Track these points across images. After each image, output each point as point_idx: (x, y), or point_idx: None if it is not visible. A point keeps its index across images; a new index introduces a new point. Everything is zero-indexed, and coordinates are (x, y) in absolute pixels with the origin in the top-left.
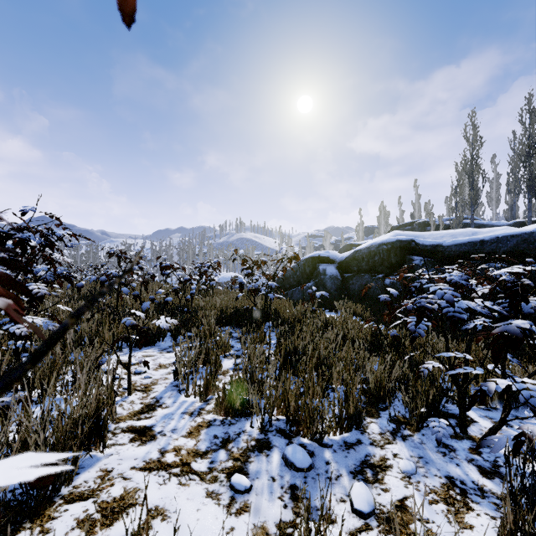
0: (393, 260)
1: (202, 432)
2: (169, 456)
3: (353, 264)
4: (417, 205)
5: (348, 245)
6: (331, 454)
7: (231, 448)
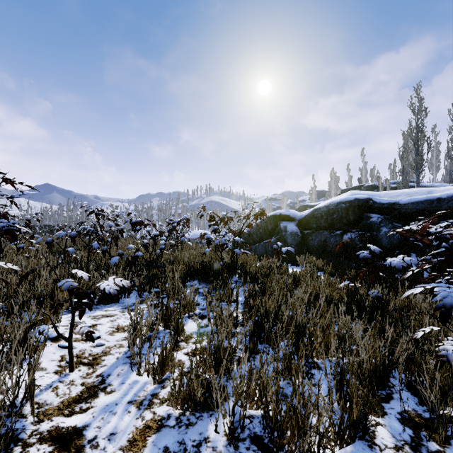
0: (351, 218)
1: (148, 441)
2: None
3: (313, 221)
4: (364, 171)
5: (303, 206)
6: None
7: None
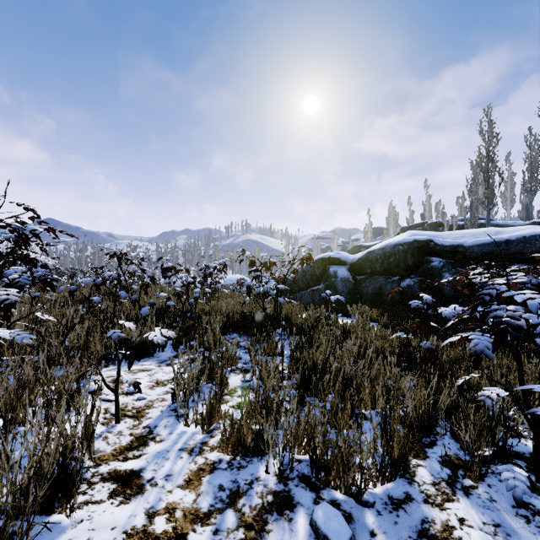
0: (409, 262)
1: (203, 480)
2: (159, 521)
3: (366, 265)
4: (428, 205)
5: (357, 247)
6: (374, 518)
7: (241, 507)
